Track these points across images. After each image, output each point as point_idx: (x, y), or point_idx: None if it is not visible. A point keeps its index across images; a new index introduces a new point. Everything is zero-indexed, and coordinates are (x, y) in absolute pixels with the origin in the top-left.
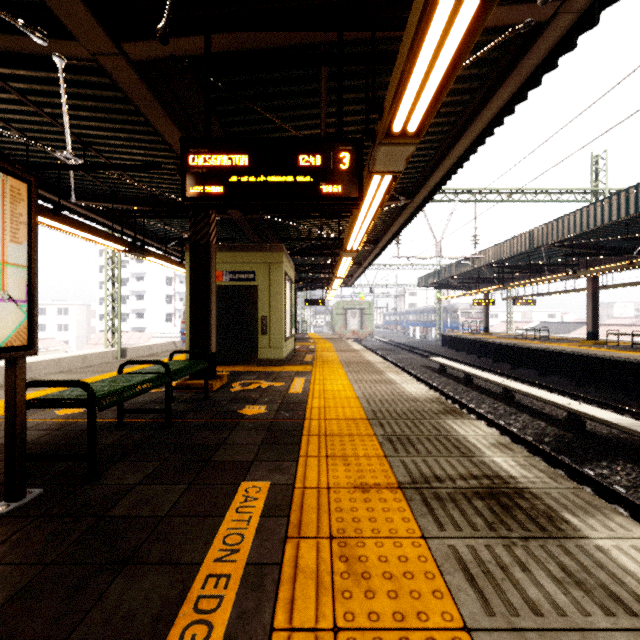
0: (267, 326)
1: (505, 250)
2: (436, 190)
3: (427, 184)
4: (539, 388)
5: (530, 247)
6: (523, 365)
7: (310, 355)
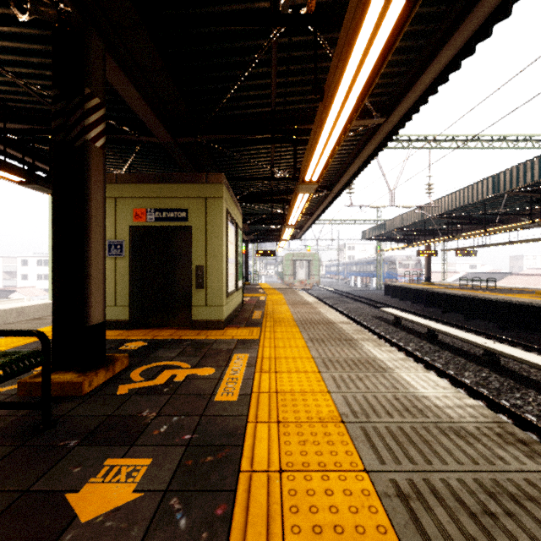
0: (203, 278)
1: (462, 198)
2: (428, 94)
3: (417, 84)
4: (510, 345)
5: (494, 193)
6: (477, 316)
7: (259, 310)
